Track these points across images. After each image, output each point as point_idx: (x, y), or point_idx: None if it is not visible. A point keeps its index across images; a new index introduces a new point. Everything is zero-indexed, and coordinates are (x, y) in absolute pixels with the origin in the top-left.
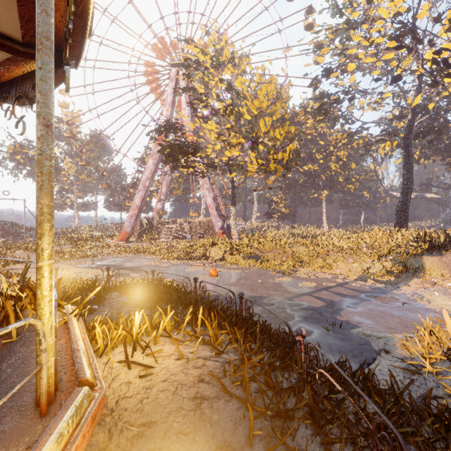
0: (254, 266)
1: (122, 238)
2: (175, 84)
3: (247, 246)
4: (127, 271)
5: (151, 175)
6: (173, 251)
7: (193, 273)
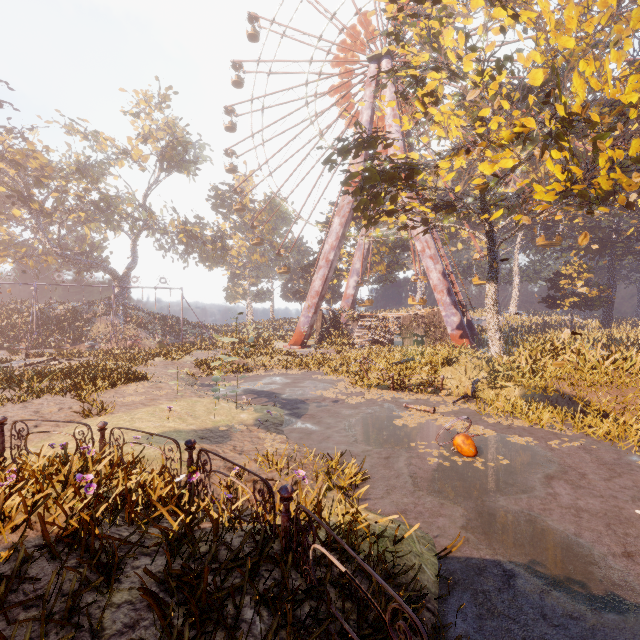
0: (564, 424)
1: (296, 341)
2: (374, 90)
3: (532, 370)
4: (282, 412)
5: (338, 243)
6: (369, 370)
7: (410, 432)
